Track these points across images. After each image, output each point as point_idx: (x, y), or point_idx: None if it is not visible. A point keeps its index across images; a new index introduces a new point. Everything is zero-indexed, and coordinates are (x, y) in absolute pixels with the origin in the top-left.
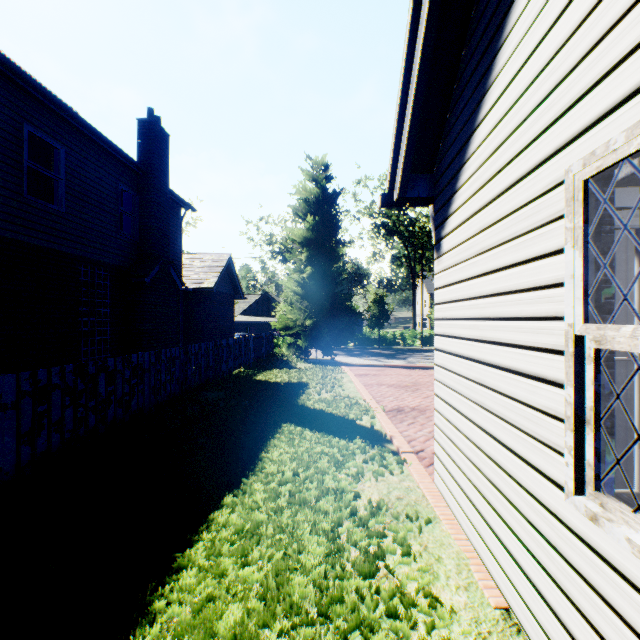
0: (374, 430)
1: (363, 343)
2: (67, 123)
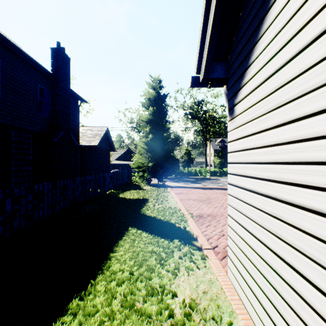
0: (186, 231)
1: (179, 175)
2: (2, 45)
